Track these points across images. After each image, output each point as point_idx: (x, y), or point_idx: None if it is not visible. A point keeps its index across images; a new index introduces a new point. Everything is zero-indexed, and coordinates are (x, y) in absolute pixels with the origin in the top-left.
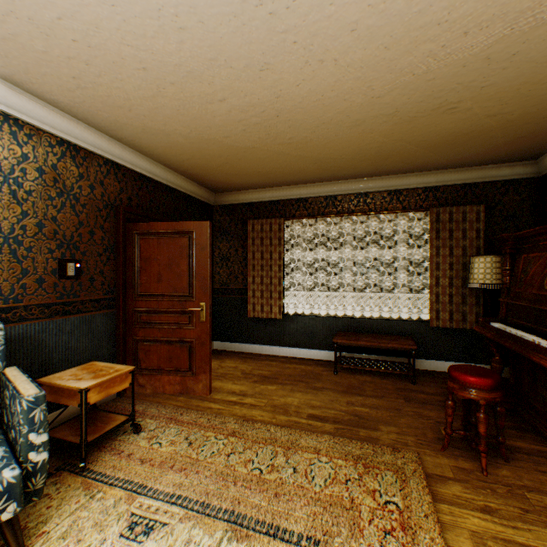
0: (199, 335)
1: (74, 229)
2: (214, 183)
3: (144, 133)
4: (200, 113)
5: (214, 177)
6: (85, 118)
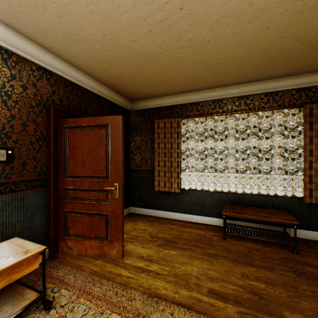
0: (113, 209)
1: (6, 121)
2: (129, 92)
3: (65, 40)
4: (108, 8)
5: (128, 86)
6: (10, 23)
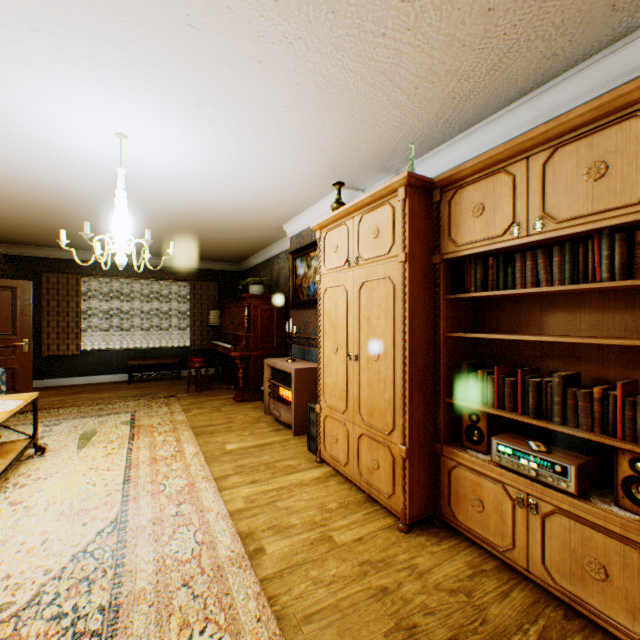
0: (24, 363)
1: None
2: (9, 239)
3: None
4: (46, 220)
5: (15, 237)
6: None
